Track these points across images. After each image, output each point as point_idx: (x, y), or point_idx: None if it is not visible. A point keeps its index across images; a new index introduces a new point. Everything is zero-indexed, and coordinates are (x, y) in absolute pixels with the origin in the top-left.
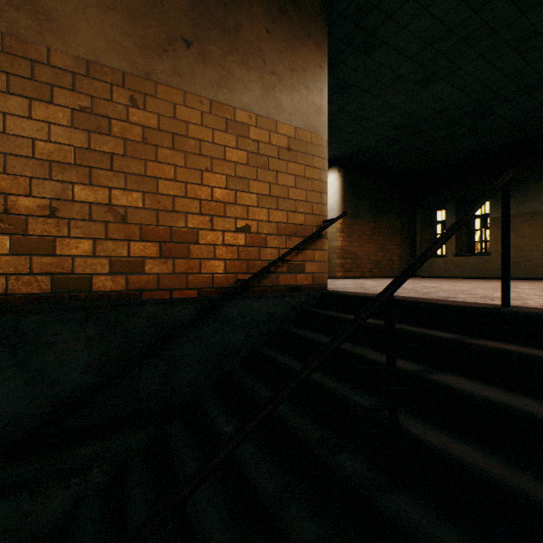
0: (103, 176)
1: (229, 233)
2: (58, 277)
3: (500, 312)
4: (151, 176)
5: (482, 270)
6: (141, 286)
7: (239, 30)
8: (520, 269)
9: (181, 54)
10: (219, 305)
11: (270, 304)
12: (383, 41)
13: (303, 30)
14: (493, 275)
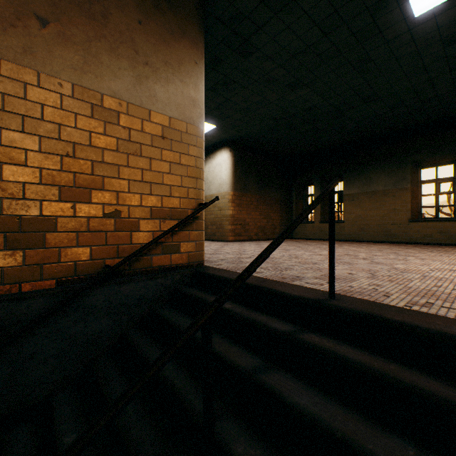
0: None
1: (96, 219)
2: None
3: (325, 306)
4: None
5: (338, 234)
6: None
7: (108, 17)
8: (364, 234)
9: (35, 32)
10: (81, 295)
11: (141, 286)
12: (256, 48)
13: (178, 28)
14: (346, 238)
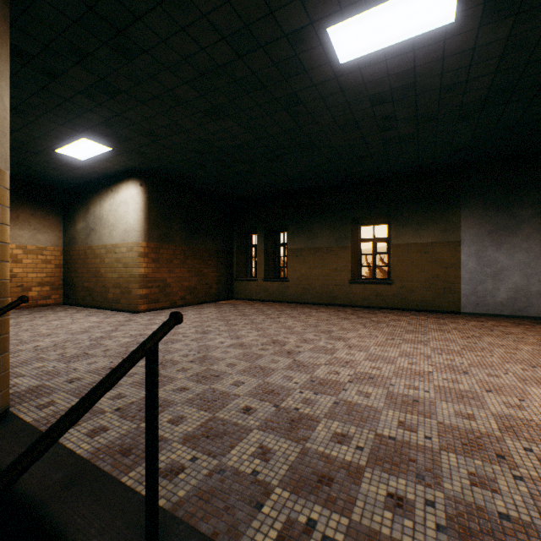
0: None
1: None
2: None
3: None
4: None
5: (283, 294)
6: None
7: None
8: (308, 295)
9: None
10: None
11: None
12: (142, 48)
13: None
14: (291, 299)
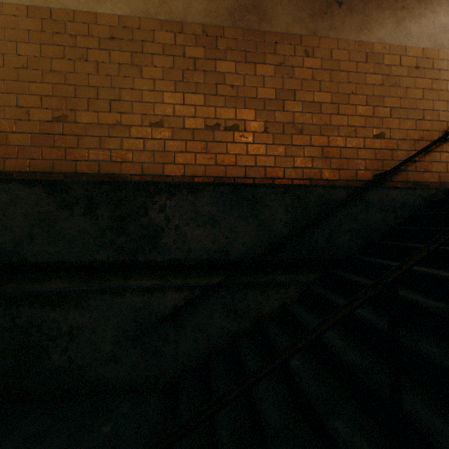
0: (290, 105)
1: (368, 139)
2: (267, 169)
3: None
4: (316, 101)
5: None
6: (310, 176)
7: None
8: None
9: (335, 13)
10: (363, 192)
11: (403, 194)
12: None
13: None
14: None
